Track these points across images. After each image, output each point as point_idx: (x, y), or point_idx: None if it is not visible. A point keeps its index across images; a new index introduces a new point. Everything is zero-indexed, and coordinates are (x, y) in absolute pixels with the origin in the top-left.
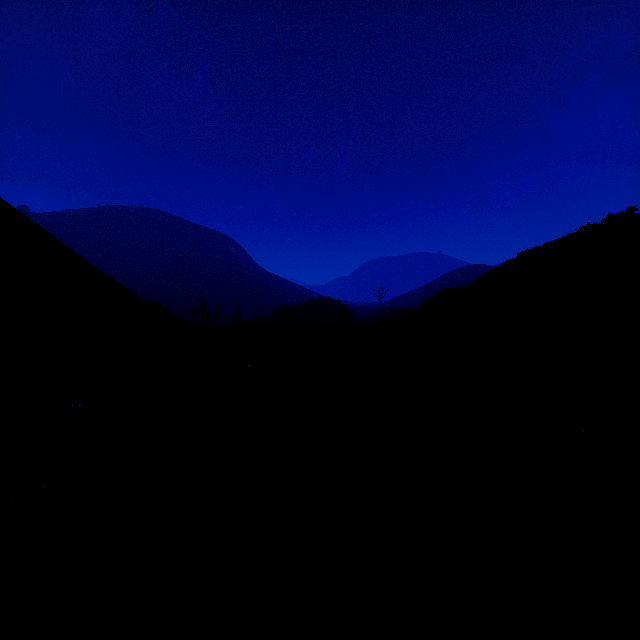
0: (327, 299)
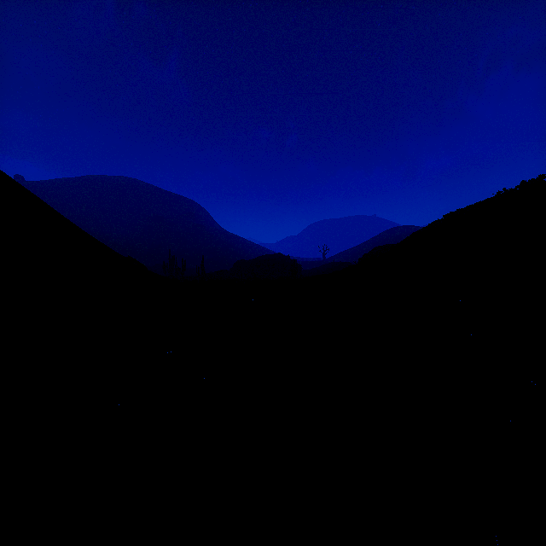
0: (279, 255)
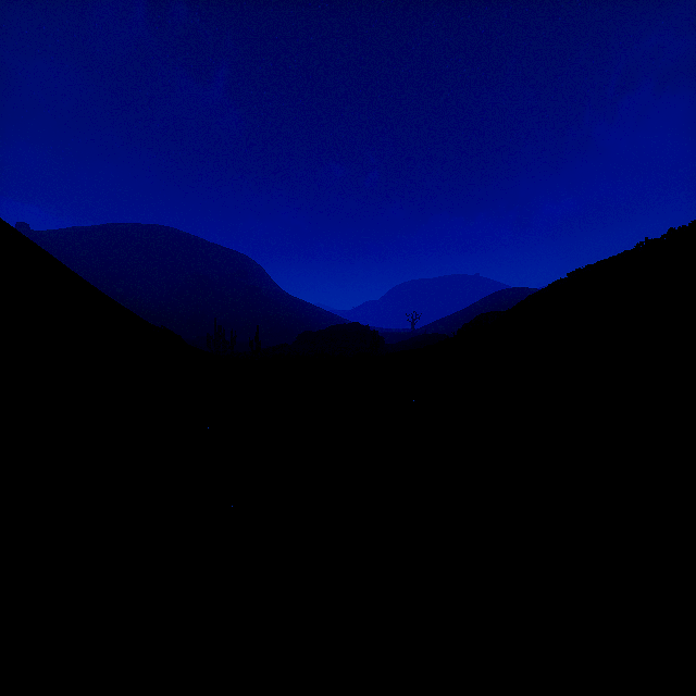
0: (355, 325)
